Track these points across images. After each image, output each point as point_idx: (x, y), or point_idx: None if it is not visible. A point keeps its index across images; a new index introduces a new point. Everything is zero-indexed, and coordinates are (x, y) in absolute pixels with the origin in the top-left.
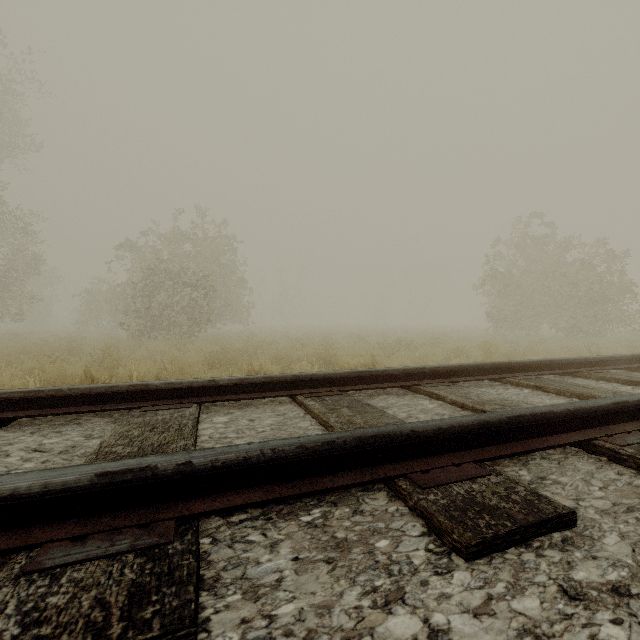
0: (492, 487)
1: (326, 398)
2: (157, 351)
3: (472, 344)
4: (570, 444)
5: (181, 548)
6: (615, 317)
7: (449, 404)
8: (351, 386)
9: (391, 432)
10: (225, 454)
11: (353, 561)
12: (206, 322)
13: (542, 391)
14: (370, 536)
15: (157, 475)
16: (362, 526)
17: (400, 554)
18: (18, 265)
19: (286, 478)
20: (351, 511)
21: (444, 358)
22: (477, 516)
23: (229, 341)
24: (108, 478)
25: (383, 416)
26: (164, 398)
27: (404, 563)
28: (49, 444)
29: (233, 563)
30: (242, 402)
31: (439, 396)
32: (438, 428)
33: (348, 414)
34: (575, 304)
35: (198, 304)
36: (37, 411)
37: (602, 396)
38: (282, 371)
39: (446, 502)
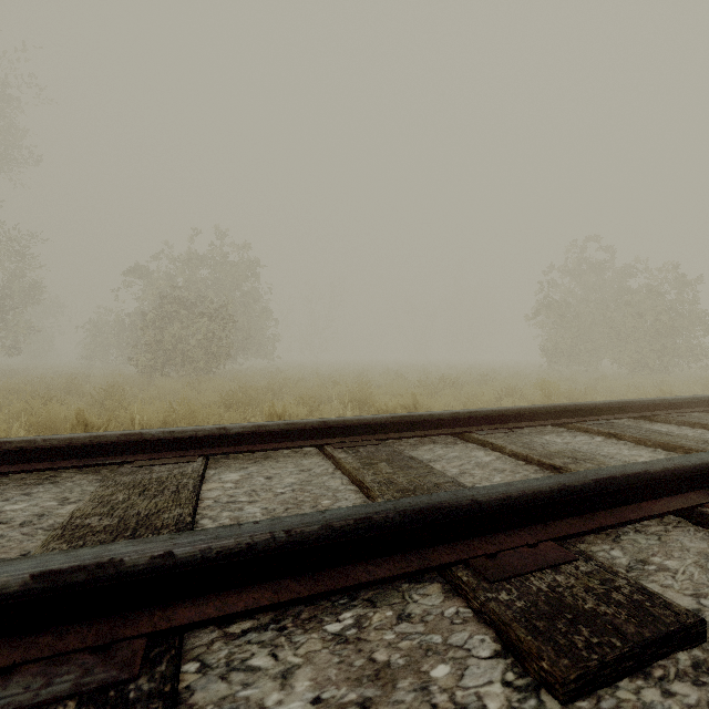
0: (583, 580)
1: (360, 449)
2: (169, 390)
3: (525, 382)
4: (671, 513)
5: (148, 689)
6: (685, 351)
7: (509, 456)
8: (390, 434)
9: (446, 503)
10: (221, 540)
11: (399, 705)
12: (225, 357)
13: (617, 439)
14: (422, 658)
15: (123, 573)
16: (410, 641)
17: (466, 691)
18: (14, 293)
19: (306, 569)
20: (394, 615)
21: (495, 398)
22: (571, 629)
23: (251, 378)
24: (50, 580)
25: (431, 473)
26: (163, 450)
27: (473, 708)
28: (10, 512)
29: (225, 708)
30: (259, 454)
31: (496, 446)
32: (507, 496)
33: (387, 470)
34: (640, 337)
35: (216, 337)
36: (3, 467)
37: (692, 446)
38: (310, 413)
39: (525, 605)
